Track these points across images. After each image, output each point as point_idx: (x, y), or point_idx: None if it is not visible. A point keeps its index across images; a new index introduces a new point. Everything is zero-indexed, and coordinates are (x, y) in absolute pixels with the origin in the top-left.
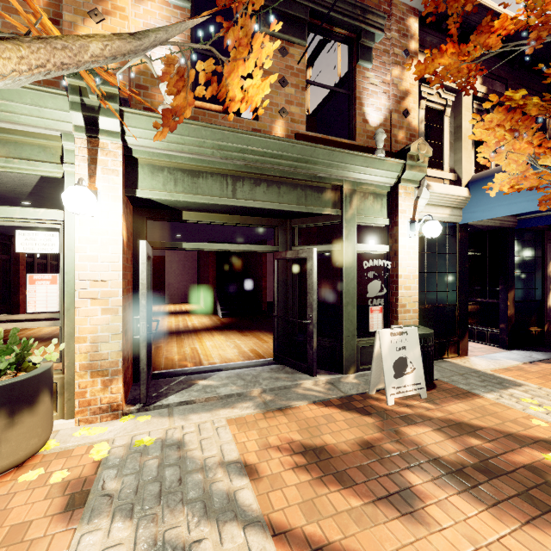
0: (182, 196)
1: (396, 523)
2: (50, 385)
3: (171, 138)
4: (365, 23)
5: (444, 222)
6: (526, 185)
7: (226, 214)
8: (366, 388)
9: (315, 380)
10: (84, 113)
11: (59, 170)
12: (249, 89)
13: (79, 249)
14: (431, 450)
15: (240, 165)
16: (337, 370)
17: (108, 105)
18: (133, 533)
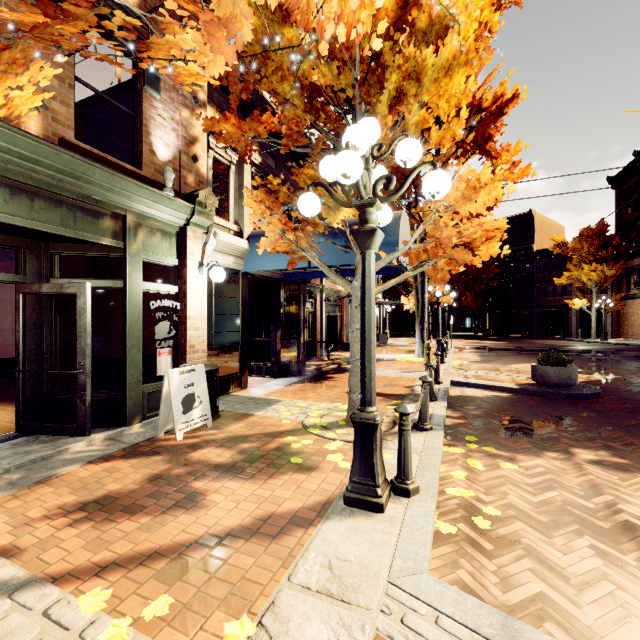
0: None
1: (183, 517)
2: None
3: None
4: None
5: (230, 269)
6: (280, 250)
7: None
8: (154, 433)
9: (89, 440)
10: None
11: None
12: (13, 97)
13: None
14: (214, 462)
15: None
16: (118, 424)
17: None
18: None
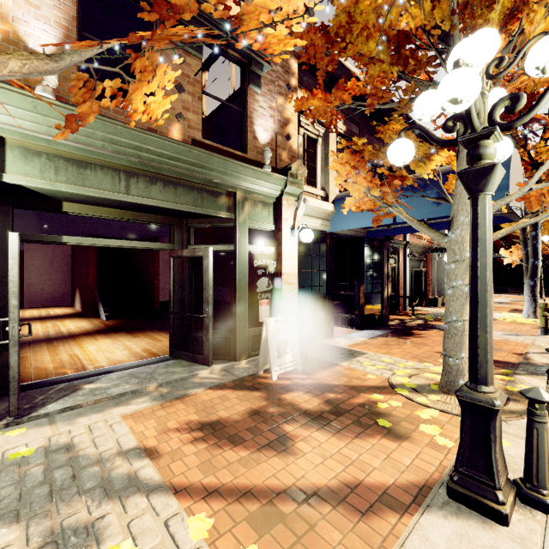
0: (66, 187)
1: (274, 460)
2: None
3: (52, 122)
4: (255, 53)
5: (317, 230)
6: (364, 208)
7: (117, 209)
8: (256, 370)
9: (211, 369)
10: None
11: None
12: (151, 104)
13: None
14: (302, 407)
15: (135, 162)
16: (231, 358)
17: None
18: (23, 533)
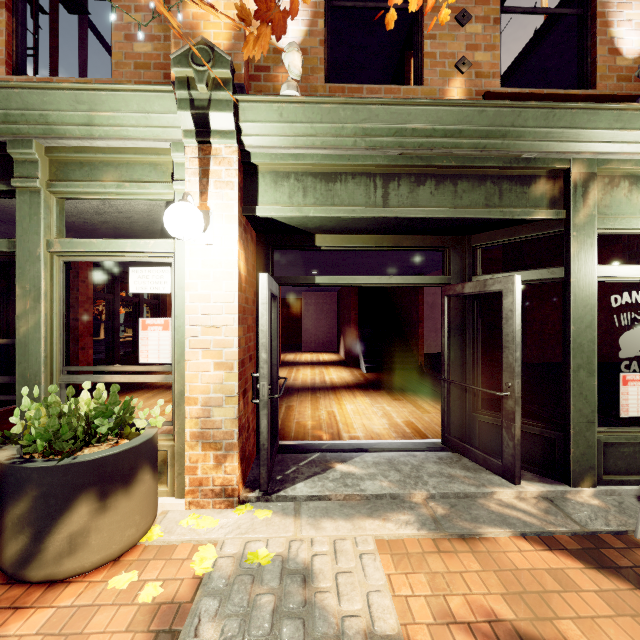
0: (314, 210)
1: None
2: (152, 458)
3: (298, 129)
4: None
5: None
6: None
7: (373, 235)
8: (624, 522)
9: (518, 489)
10: (193, 111)
11: (170, 190)
12: None
13: (189, 286)
14: None
15: (395, 156)
16: (556, 477)
17: (219, 95)
18: None
